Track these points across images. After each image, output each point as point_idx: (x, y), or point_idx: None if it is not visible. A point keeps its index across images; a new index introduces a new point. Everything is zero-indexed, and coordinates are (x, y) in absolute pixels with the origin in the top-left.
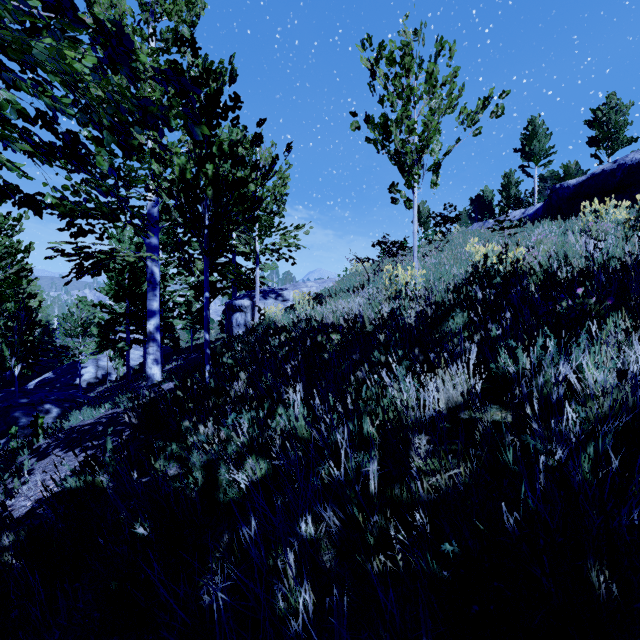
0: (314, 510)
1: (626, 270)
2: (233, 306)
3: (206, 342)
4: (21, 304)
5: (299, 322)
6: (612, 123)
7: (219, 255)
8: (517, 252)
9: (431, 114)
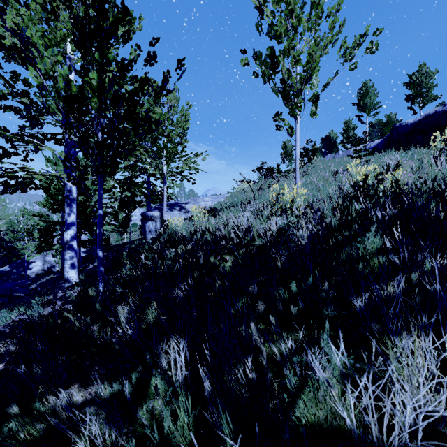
0: None
1: None
2: (146, 216)
3: (99, 259)
4: None
5: (195, 233)
6: (423, 85)
7: (137, 176)
8: (397, 173)
9: (315, 46)
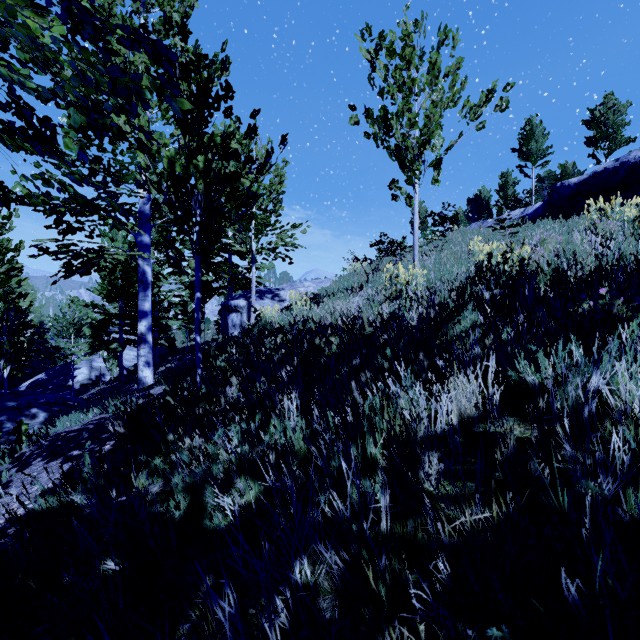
0: (311, 549)
1: None
2: (229, 306)
3: (197, 345)
4: (10, 304)
5: (296, 323)
6: (610, 123)
7: (215, 254)
8: (523, 251)
9: (433, 107)
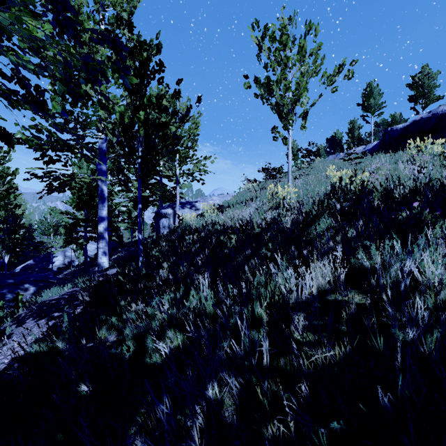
0: (218, 376)
1: (445, 189)
2: (160, 213)
3: (139, 240)
4: (9, 212)
5: (207, 225)
6: (425, 86)
7: (150, 177)
8: (363, 175)
9: (301, 76)
